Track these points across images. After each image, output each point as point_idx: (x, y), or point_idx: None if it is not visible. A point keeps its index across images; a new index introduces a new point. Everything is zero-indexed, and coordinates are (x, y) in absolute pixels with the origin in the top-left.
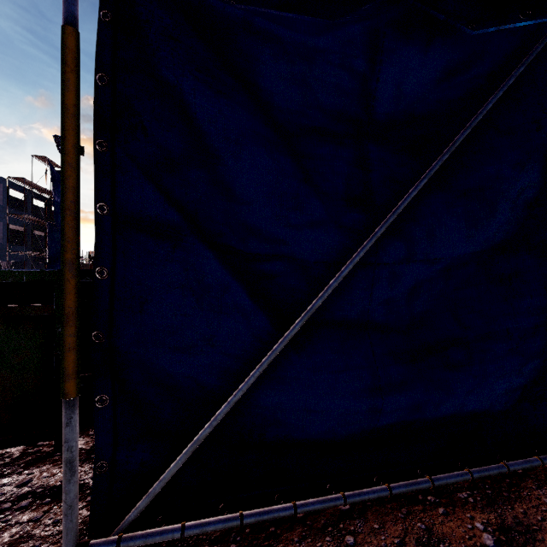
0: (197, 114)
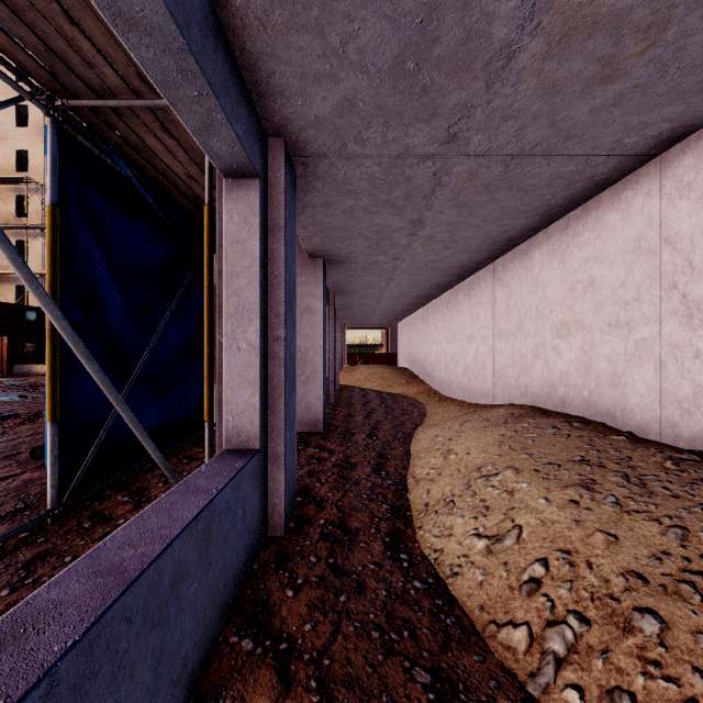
0: (95, 259)
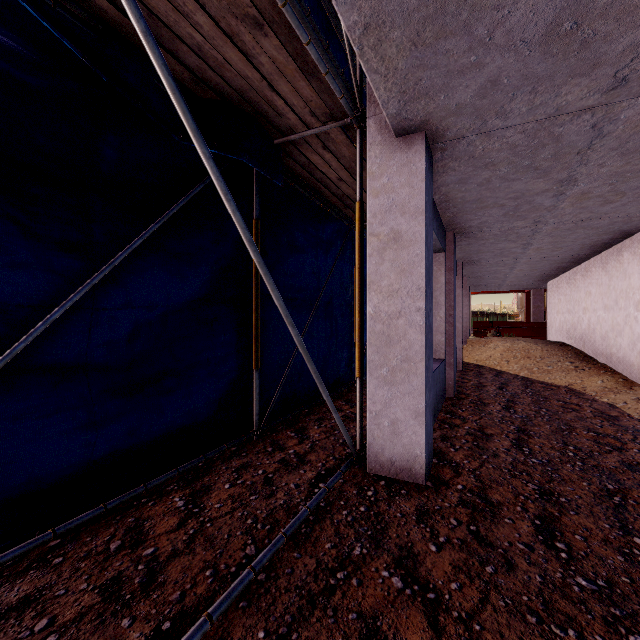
0: None
